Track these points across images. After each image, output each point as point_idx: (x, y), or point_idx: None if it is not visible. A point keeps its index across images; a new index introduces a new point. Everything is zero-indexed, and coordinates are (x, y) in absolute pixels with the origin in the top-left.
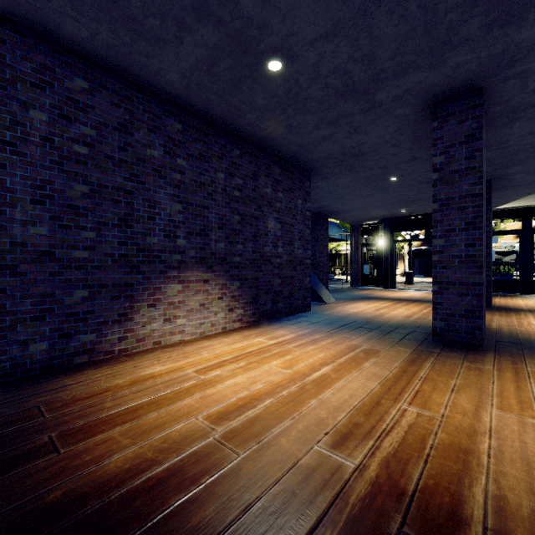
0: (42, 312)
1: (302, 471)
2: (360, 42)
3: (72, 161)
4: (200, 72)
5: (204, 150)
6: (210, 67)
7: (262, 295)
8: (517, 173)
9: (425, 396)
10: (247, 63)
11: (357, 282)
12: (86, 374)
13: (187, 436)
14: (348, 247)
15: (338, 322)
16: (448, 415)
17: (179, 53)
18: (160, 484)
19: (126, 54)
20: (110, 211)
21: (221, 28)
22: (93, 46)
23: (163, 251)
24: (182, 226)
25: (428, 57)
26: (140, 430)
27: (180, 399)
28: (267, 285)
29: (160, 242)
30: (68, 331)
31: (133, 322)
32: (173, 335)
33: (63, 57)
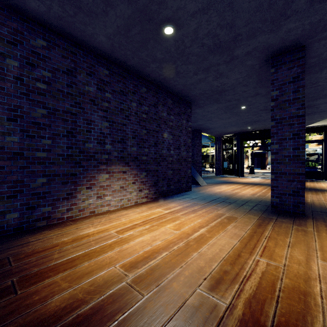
0: (15, 192)
1: (188, 310)
2: (225, 14)
3: (35, 93)
4: (119, 35)
5: (123, 88)
6: (126, 32)
7: (160, 181)
8: (322, 103)
9: (270, 250)
10: (151, 29)
11: (219, 173)
12: (44, 233)
13: (108, 281)
14: (213, 151)
15: (209, 198)
16: (288, 265)
17: (105, 22)
18: (86, 320)
19: (71, 23)
20: (61, 126)
21: (133, 4)
22: (49, 17)
23: (96, 152)
24: (109, 136)
25: (270, 24)
26: (75, 275)
27: (104, 252)
28: (164, 174)
29: (94, 147)
30: (32, 205)
31: (76, 198)
32: (103, 207)
33: (29, 24)
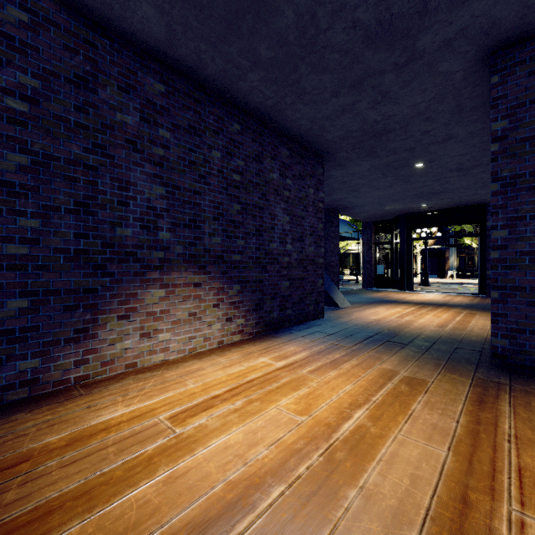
0: None
1: None
2: None
3: (2, 120)
4: (182, 2)
5: (195, 121)
6: None
7: (267, 301)
8: None
9: None
10: None
11: (369, 284)
12: (13, 421)
13: None
14: (356, 247)
15: (360, 333)
16: None
17: None
18: None
19: None
20: (63, 192)
21: None
22: None
23: (139, 246)
24: (166, 214)
25: None
26: None
27: (131, 485)
28: (274, 288)
29: (135, 235)
30: None
31: (96, 339)
32: (153, 354)
33: None
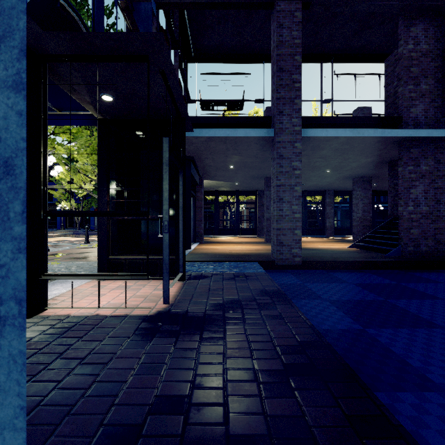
0: None
1: None
2: None
3: None
4: None
5: None
6: None
7: None
8: None
9: None
10: None
11: None
12: None
13: None
14: None
15: None
16: None
17: None
18: None
19: None
20: None
21: None
22: None
23: None
24: None
25: None
26: None
27: None
28: None
29: None
30: None
31: None
32: None
33: None
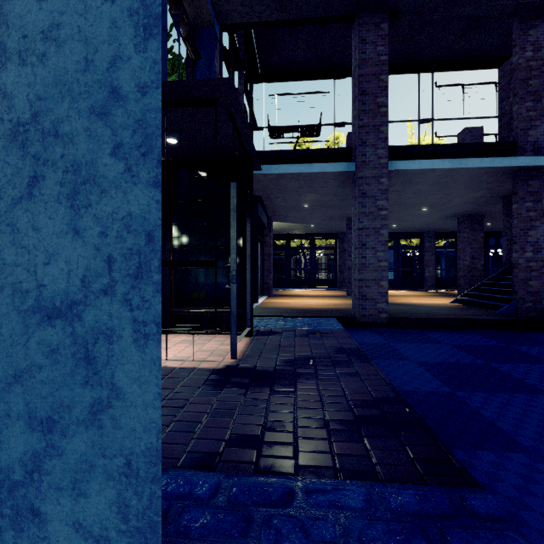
0: None
1: None
2: None
3: None
4: None
5: None
6: None
7: None
8: None
9: None
10: None
11: None
12: None
13: None
14: None
15: None
16: None
17: None
18: None
19: None
20: None
21: None
22: None
23: None
24: None
25: None
26: None
27: None
28: None
29: None
30: None
31: None
32: None
33: None
